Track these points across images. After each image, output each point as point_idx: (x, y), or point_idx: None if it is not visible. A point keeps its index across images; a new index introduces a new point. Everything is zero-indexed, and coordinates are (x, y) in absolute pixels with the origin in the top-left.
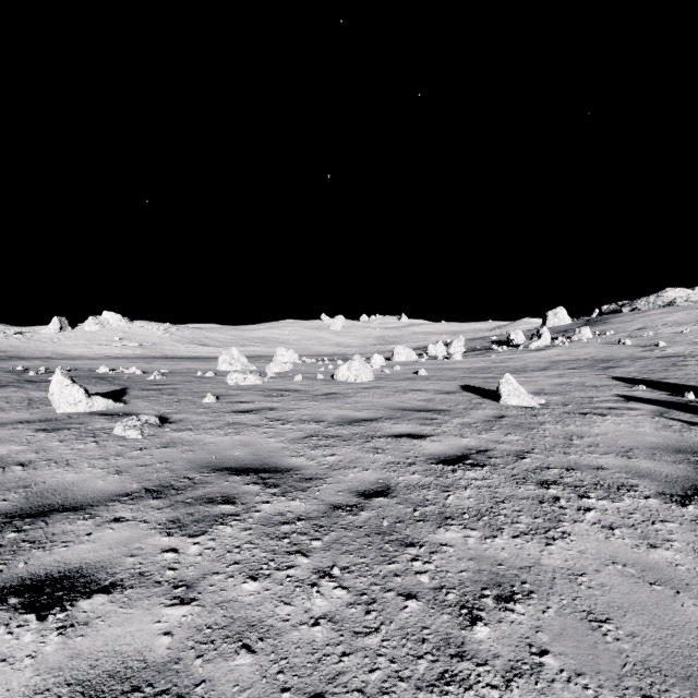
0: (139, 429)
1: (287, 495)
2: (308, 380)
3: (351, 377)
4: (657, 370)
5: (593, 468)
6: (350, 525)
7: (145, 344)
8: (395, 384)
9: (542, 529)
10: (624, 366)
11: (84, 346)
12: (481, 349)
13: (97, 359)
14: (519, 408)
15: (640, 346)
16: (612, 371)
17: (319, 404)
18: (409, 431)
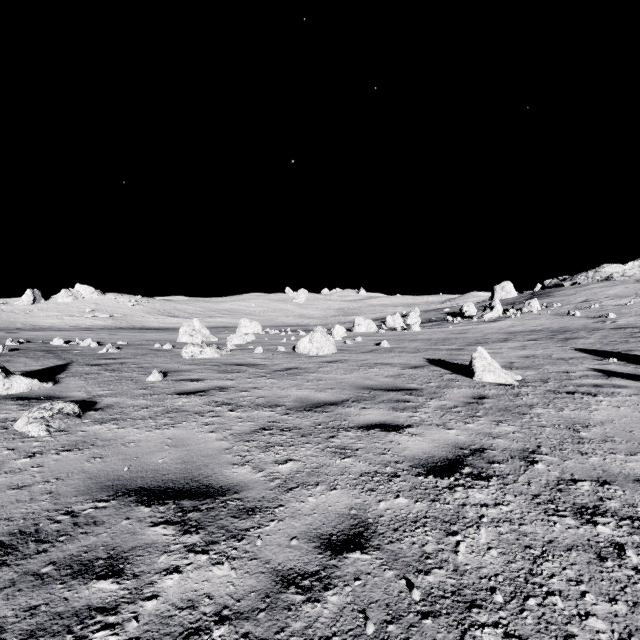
0: (45, 422)
1: (211, 551)
2: (268, 352)
3: (313, 350)
4: (617, 341)
5: (633, 480)
6: (308, 633)
7: (116, 315)
8: (358, 357)
9: (639, 635)
10: (583, 338)
11: (56, 317)
12: (436, 320)
13: (64, 330)
14: (497, 386)
15: (590, 317)
16: (573, 342)
17: (277, 381)
18: (381, 419)
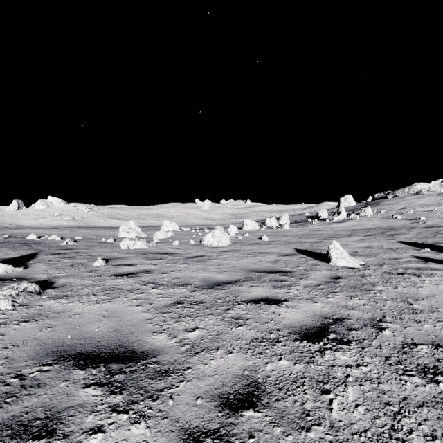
0: (11, 298)
1: (131, 410)
2: (182, 244)
3: (214, 243)
4: (428, 236)
5: None
6: None
7: (76, 218)
8: (247, 248)
9: None
10: (404, 234)
11: (34, 219)
12: (300, 221)
13: (39, 228)
14: (347, 269)
15: (408, 219)
16: (397, 237)
17: (188, 266)
18: (265, 295)
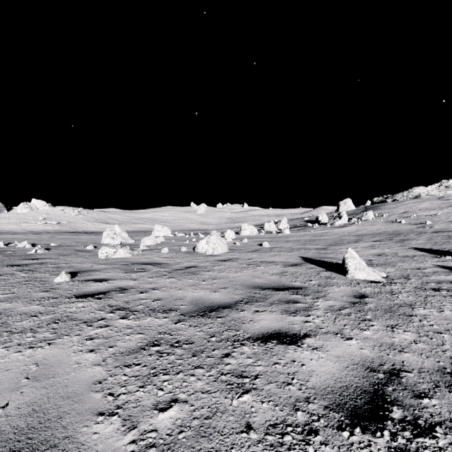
0: None
1: None
2: (173, 252)
3: (209, 250)
4: (441, 242)
5: None
6: None
7: (62, 222)
8: (246, 256)
9: None
10: (414, 239)
11: (15, 224)
12: (300, 226)
13: (17, 233)
14: (369, 283)
15: (413, 224)
16: (408, 243)
17: (175, 281)
18: (276, 326)
